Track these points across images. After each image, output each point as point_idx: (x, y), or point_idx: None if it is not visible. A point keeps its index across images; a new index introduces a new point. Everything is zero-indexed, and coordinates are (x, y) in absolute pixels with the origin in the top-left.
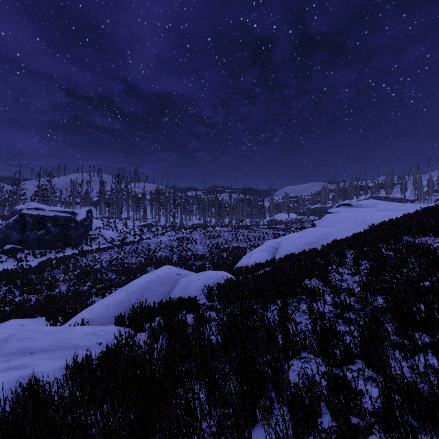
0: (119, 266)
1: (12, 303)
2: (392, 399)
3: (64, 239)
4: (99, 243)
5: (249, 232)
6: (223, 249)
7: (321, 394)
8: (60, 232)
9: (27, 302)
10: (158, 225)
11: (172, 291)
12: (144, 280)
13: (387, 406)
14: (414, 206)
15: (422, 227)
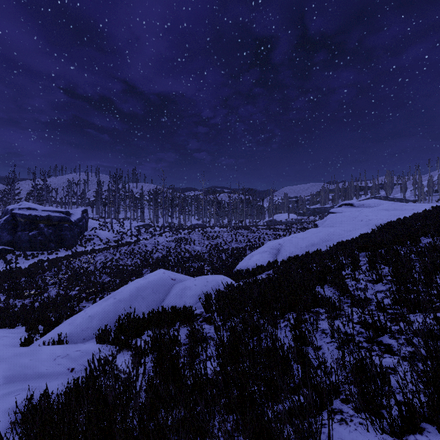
0: (113, 268)
1: None
2: None
3: (58, 240)
4: (94, 244)
5: (248, 233)
6: (223, 250)
7: None
8: (53, 233)
9: (11, 308)
10: (156, 225)
11: (166, 298)
12: (134, 286)
13: None
14: (419, 206)
15: None
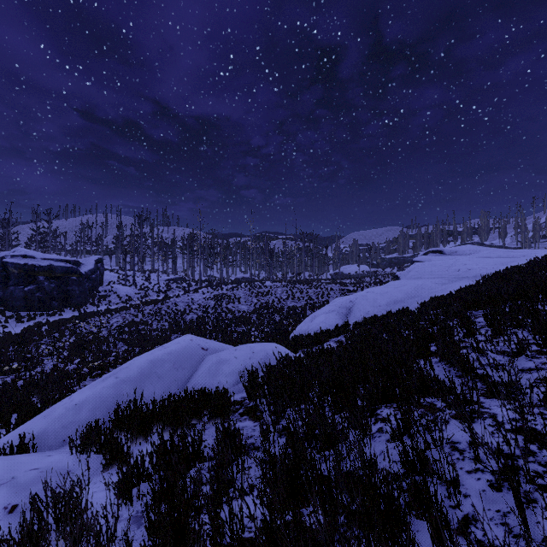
0: (133, 333)
1: None
2: None
3: (63, 297)
4: (109, 302)
5: (309, 288)
6: (276, 310)
7: None
8: (57, 288)
9: None
10: (191, 279)
11: (192, 376)
12: (147, 359)
13: None
14: (531, 252)
15: None
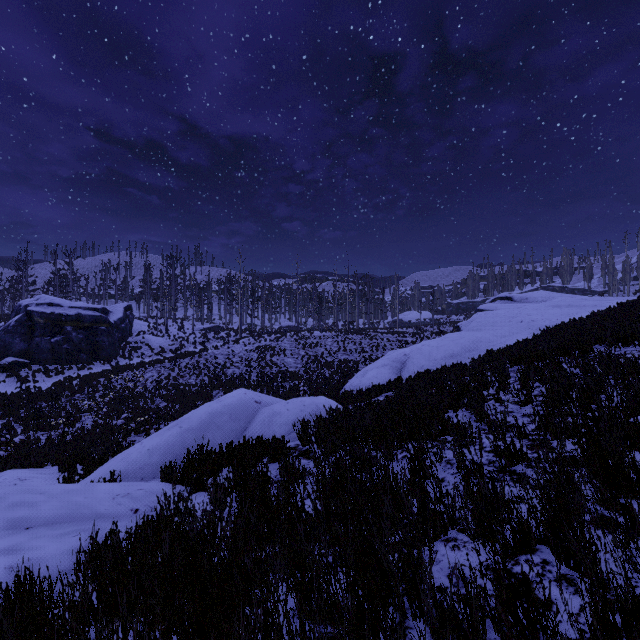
0: (171, 389)
1: (9, 445)
2: (609, 624)
3: (91, 349)
4: (142, 354)
5: (362, 339)
6: (325, 363)
7: (486, 608)
8: (85, 339)
9: (33, 443)
10: (230, 328)
11: (248, 427)
12: (206, 411)
13: (601, 634)
14: (605, 301)
15: (622, 331)
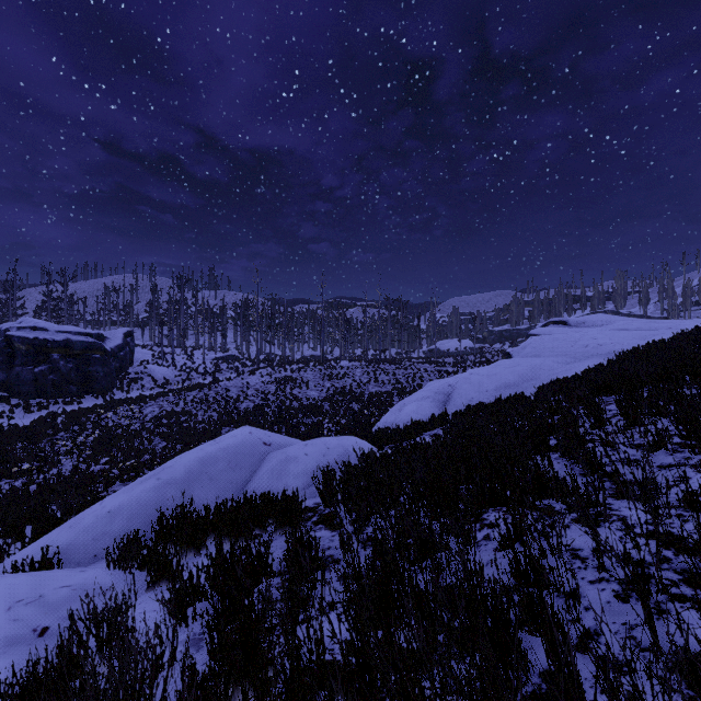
0: (173, 426)
1: None
2: None
3: (83, 381)
4: (142, 386)
5: (396, 369)
6: (354, 397)
7: None
8: (75, 369)
9: None
10: (246, 358)
11: (252, 478)
12: (196, 456)
13: None
14: (679, 323)
15: None
